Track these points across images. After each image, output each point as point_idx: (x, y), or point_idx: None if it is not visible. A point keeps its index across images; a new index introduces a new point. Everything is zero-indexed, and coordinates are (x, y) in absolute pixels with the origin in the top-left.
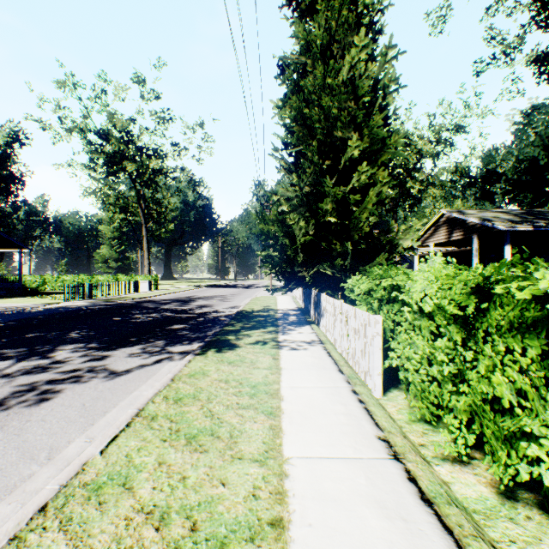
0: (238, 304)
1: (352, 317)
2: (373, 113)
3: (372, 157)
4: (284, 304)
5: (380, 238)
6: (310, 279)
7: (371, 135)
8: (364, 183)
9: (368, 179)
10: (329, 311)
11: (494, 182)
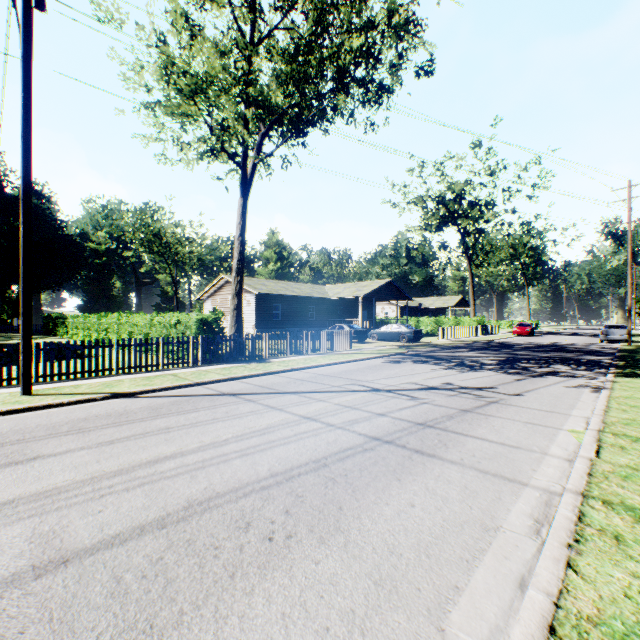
0: None
1: None
2: None
3: None
4: None
5: None
6: None
7: None
8: None
9: None
10: None
11: None
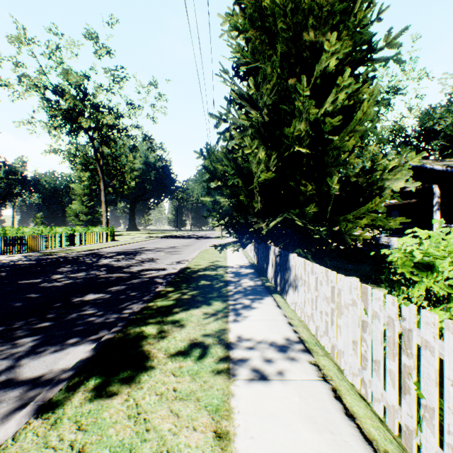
0: (185, 258)
1: (446, 352)
2: (353, 13)
3: (353, 70)
4: (234, 259)
5: (358, 179)
6: (266, 231)
7: (355, 33)
8: (340, 106)
9: (346, 100)
10: (313, 287)
11: (429, 140)
